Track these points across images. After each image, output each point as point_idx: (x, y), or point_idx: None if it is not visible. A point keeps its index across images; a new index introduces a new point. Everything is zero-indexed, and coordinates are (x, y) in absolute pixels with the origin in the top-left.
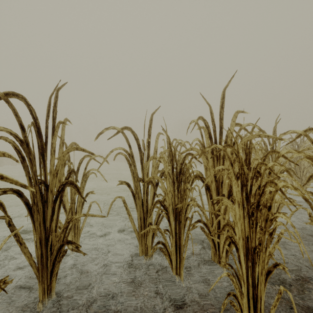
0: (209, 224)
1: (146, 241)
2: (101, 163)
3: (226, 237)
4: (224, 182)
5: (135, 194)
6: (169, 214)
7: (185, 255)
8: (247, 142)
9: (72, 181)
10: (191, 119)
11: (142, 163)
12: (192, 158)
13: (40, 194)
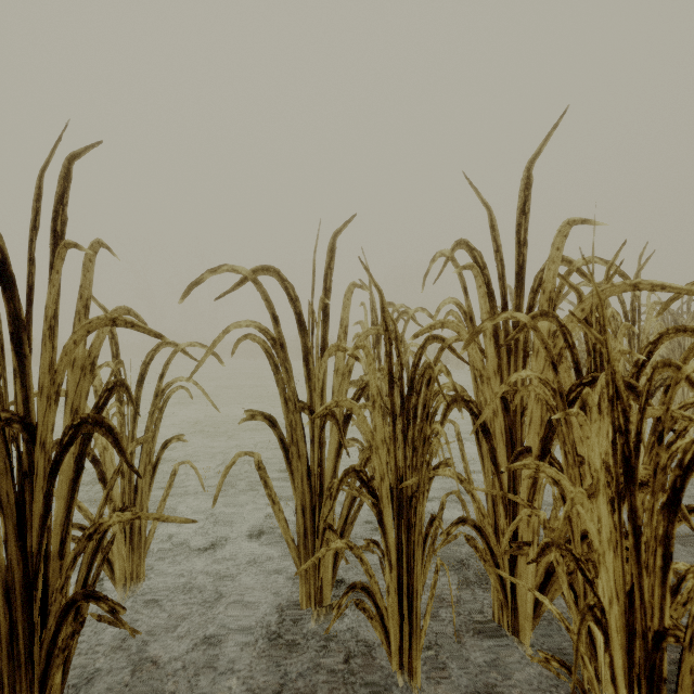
0: (487, 528)
1: (319, 570)
2: (199, 363)
3: (582, 611)
4: (530, 415)
5: (289, 446)
6: (381, 504)
7: (426, 620)
8: (598, 305)
9: (99, 417)
10: (422, 263)
11: (307, 363)
12: (442, 349)
13: (7, 455)
